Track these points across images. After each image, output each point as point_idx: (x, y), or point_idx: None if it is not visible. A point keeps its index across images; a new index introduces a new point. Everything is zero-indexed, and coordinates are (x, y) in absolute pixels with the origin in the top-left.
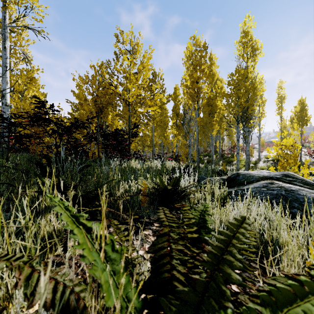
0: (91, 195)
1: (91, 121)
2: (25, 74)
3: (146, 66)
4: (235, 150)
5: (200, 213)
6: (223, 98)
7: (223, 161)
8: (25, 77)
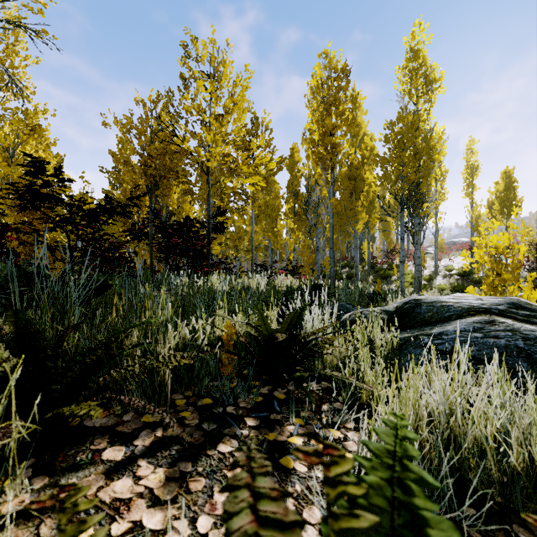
0: (94, 358)
1: (139, 202)
2: (20, 118)
3: (239, 103)
4: (395, 257)
5: (391, 473)
6: (376, 164)
7: (375, 276)
8: (20, 123)
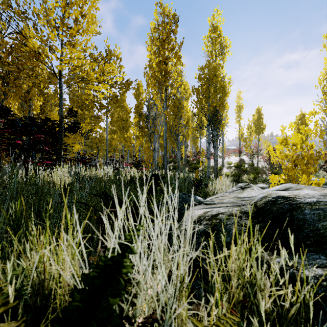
0: None
1: None
2: None
3: (87, 15)
4: (200, 156)
5: None
6: (194, 93)
7: (189, 168)
8: None
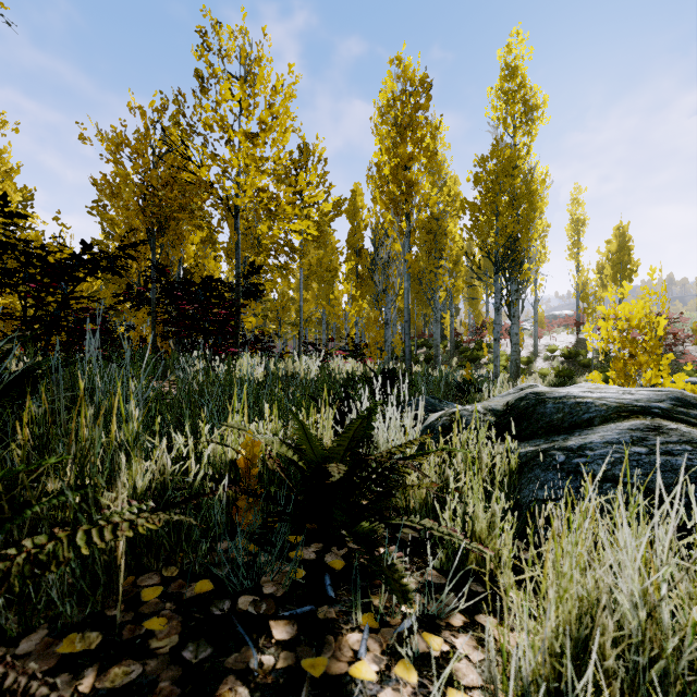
0: None
1: (136, 254)
2: None
3: (280, 116)
4: (485, 333)
5: None
6: (464, 212)
7: (460, 358)
8: None
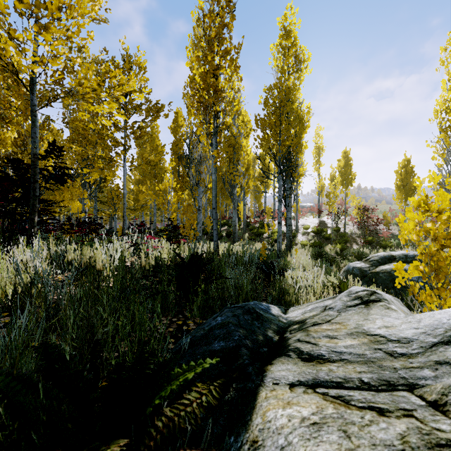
0: None
1: None
2: None
3: None
4: (265, 217)
5: None
6: (258, 125)
7: (250, 234)
8: None
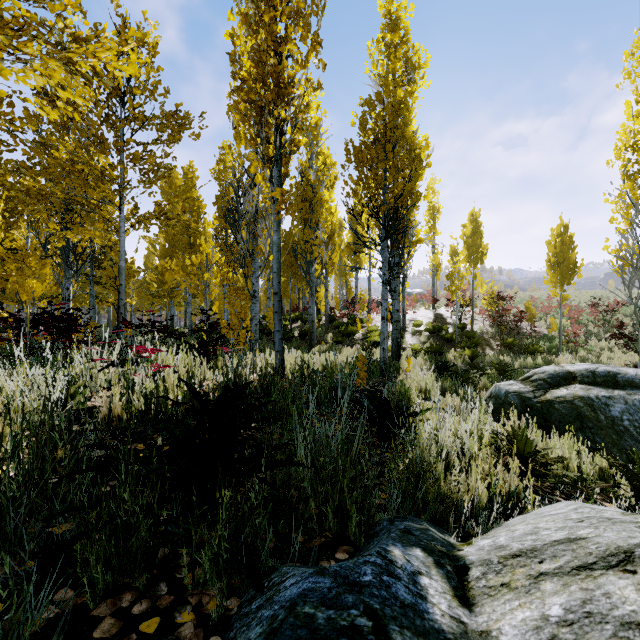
0: None
1: None
2: None
3: None
4: (356, 308)
5: None
6: (350, 159)
7: (335, 333)
8: None
